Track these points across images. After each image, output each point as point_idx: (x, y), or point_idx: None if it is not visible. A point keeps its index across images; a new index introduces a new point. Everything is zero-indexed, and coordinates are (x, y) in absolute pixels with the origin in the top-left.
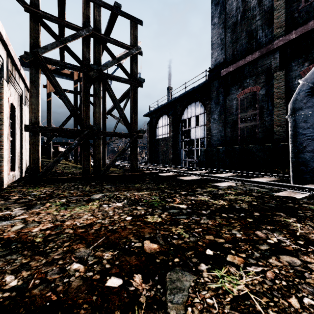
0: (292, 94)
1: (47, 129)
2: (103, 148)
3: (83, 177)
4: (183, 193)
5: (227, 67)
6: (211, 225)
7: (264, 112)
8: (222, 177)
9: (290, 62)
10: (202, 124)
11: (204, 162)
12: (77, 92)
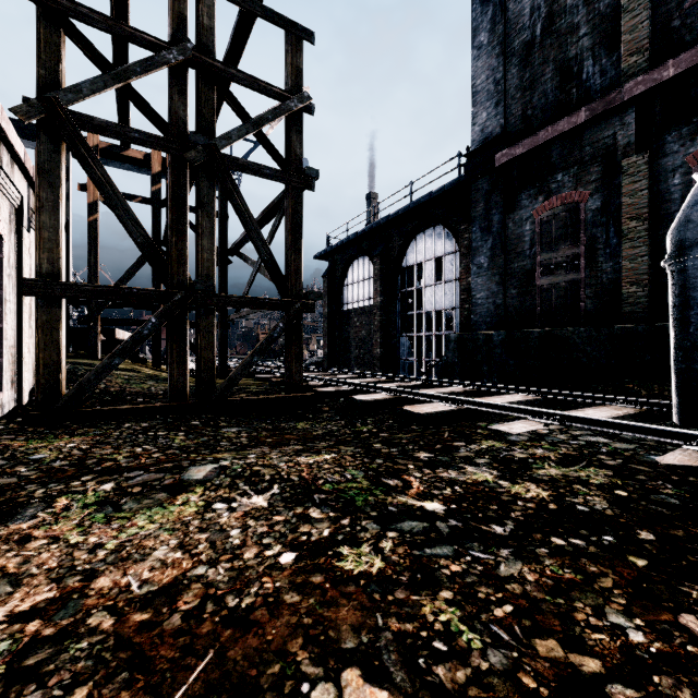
0: (666, 209)
1: (81, 290)
2: (222, 333)
3: (170, 406)
4: (423, 458)
5: (510, 146)
6: (534, 587)
7: (599, 251)
8: (509, 407)
9: (661, 134)
10: (451, 277)
11: (456, 365)
12: (159, 203)
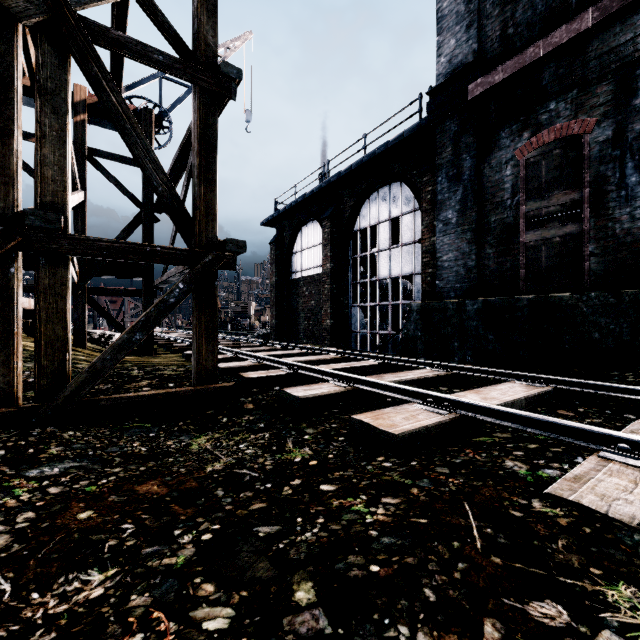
0: None
1: None
2: (146, 302)
3: None
4: None
5: (485, 75)
6: None
7: (610, 194)
8: (544, 422)
9: None
10: (409, 240)
11: (419, 339)
12: None
